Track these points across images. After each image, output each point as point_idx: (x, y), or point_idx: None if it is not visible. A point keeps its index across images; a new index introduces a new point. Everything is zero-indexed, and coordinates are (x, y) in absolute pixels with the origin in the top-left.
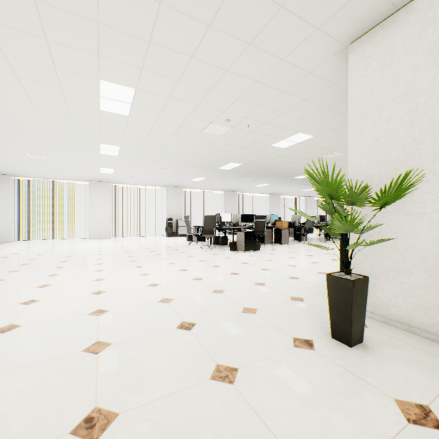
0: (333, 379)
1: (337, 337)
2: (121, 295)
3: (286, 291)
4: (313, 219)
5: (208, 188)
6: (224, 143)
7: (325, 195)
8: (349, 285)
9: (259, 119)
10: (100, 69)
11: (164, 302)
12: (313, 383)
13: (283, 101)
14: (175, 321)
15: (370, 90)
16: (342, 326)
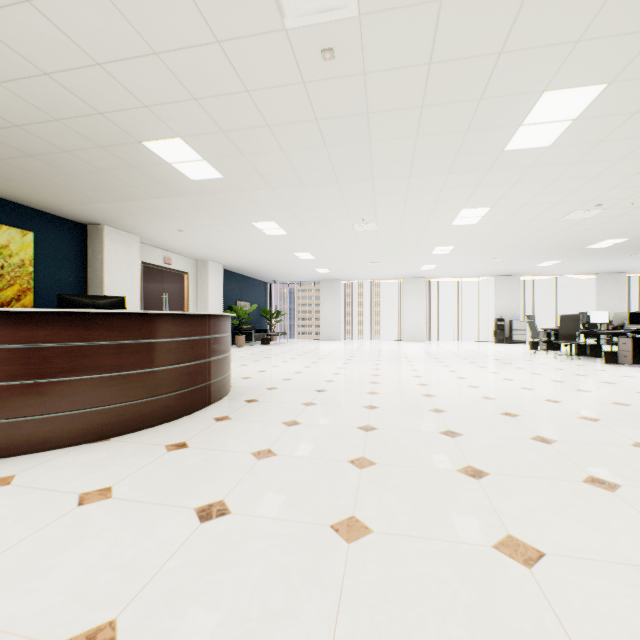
0: None
1: None
2: (482, 381)
3: None
4: None
5: (563, 272)
6: (593, 223)
7: None
8: None
9: None
10: (465, 204)
11: (524, 389)
12: None
13: None
14: (541, 398)
15: None
16: None
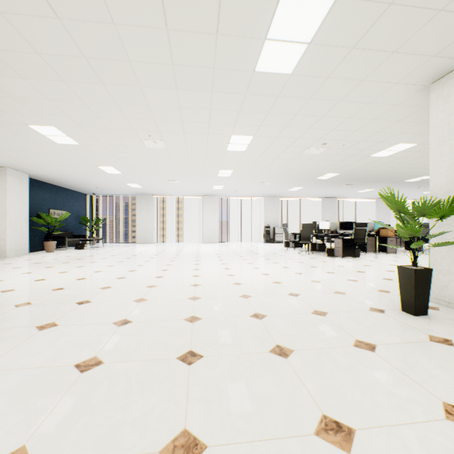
0: (389, 324)
1: (405, 310)
2: (246, 277)
3: (375, 286)
4: (387, 227)
5: (304, 196)
6: (321, 159)
7: (395, 211)
8: (412, 272)
9: (354, 139)
10: (233, 130)
11: (276, 283)
12: (375, 323)
13: (375, 125)
14: (286, 292)
15: (447, 122)
16: (408, 302)
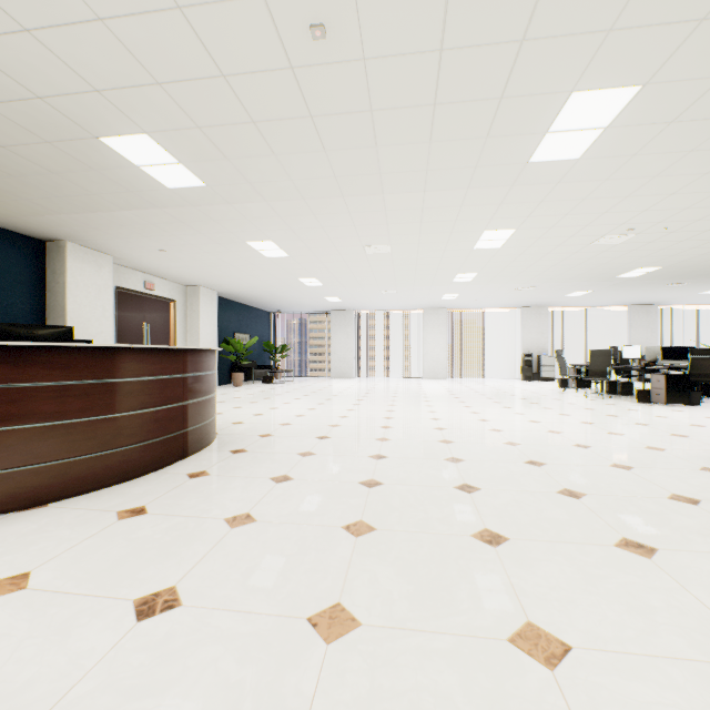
0: None
1: None
2: (506, 424)
3: None
4: None
5: (593, 304)
6: (625, 250)
7: None
8: None
9: (684, 219)
10: (488, 225)
11: (552, 432)
12: (705, 482)
13: None
14: (569, 443)
15: None
16: None
